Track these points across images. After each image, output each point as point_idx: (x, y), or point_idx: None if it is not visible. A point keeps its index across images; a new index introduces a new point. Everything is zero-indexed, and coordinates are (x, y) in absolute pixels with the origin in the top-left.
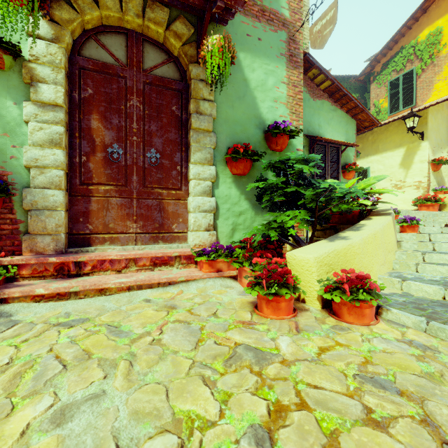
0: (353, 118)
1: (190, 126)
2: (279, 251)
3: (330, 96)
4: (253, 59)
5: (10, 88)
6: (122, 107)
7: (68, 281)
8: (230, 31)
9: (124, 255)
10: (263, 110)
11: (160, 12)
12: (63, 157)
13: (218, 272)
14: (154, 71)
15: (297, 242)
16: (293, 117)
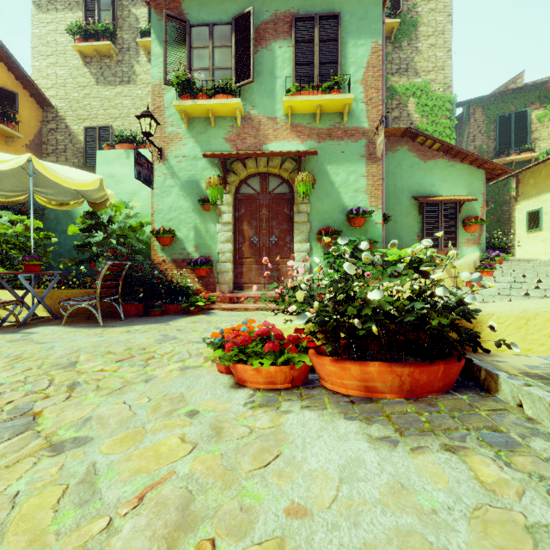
0: (479, 168)
1: (294, 220)
2: None
3: (446, 154)
4: (338, 167)
5: (212, 218)
6: (258, 216)
7: (233, 304)
8: (320, 154)
9: (257, 295)
10: (346, 200)
11: (276, 160)
12: (232, 247)
13: None
14: (274, 191)
15: None
16: (372, 199)
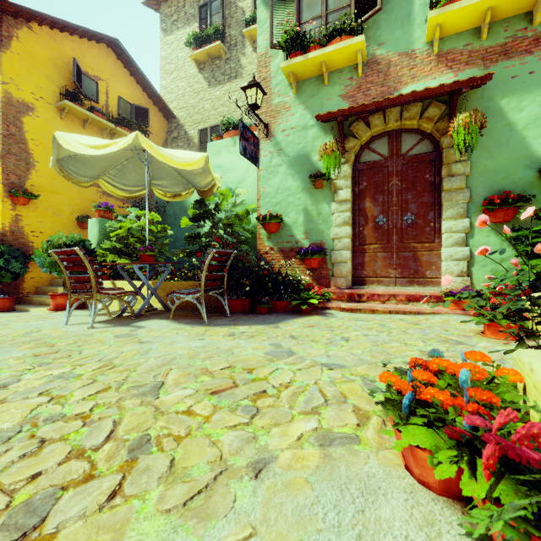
0: None
1: (442, 188)
2: None
3: None
4: (521, 98)
5: (325, 197)
6: (385, 188)
7: (355, 304)
8: (488, 85)
9: (387, 292)
10: (537, 147)
11: (414, 109)
12: (350, 230)
13: (463, 310)
14: (410, 152)
15: None
16: None
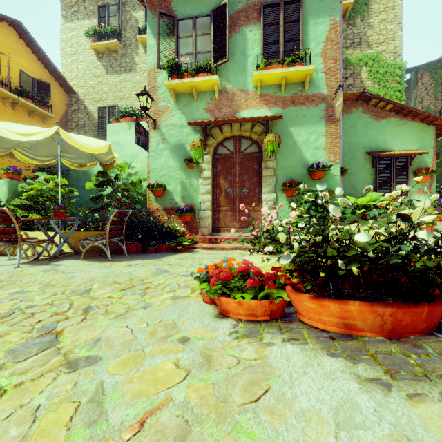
0: (430, 125)
1: (262, 175)
2: None
3: (397, 114)
4: (300, 128)
5: (195, 174)
6: (232, 171)
7: (212, 244)
8: (285, 118)
9: (231, 237)
10: (307, 157)
11: (247, 125)
12: (210, 197)
13: None
14: (246, 151)
15: None
16: (331, 155)
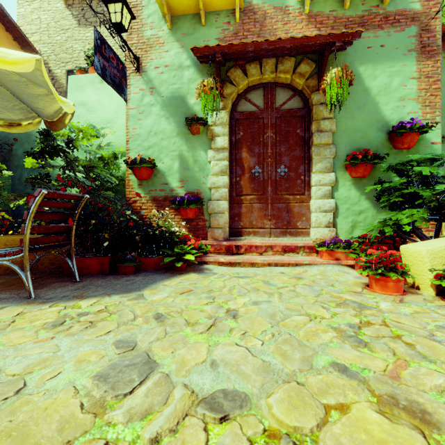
0: None
1: (312, 143)
2: (398, 246)
3: None
4: (375, 67)
5: (202, 144)
6: (261, 139)
7: (233, 256)
8: (349, 51)
9: (264, 243)
10: (386, 113)
11: (288, 63)
12: (227, 180)
13: (336, 260)
14: (283, 106)
15: (420, 239)
16: (426, 110)
